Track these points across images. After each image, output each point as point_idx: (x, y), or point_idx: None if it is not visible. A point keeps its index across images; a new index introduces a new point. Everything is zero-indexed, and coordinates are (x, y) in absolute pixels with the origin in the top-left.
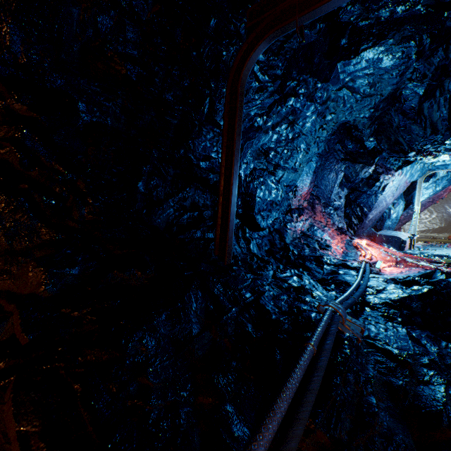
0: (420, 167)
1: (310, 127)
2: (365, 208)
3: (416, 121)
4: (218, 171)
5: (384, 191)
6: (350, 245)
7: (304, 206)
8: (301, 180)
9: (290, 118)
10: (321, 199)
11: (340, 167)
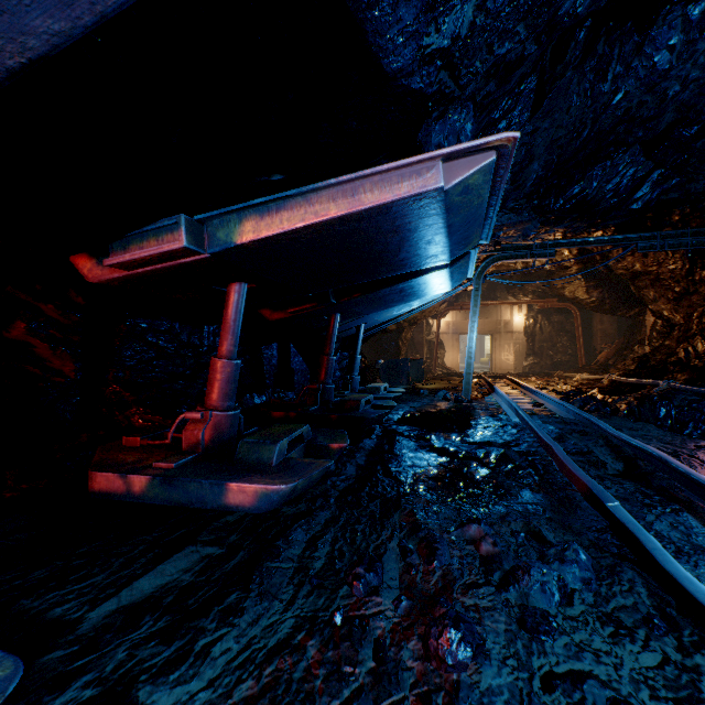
0: None
1: None
2: None
3: None
4: None
5: None
6: None
7: None
8: None
9: None
10: None
11: None
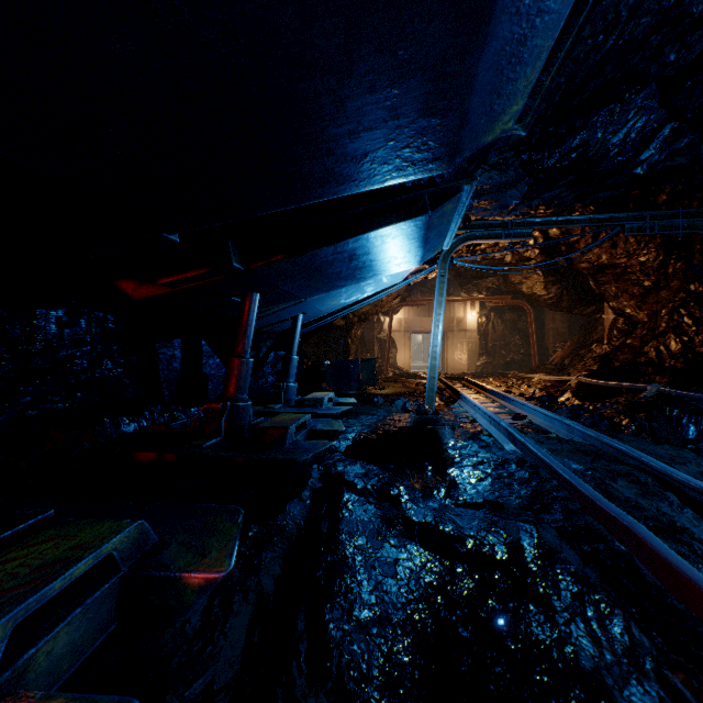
0: None
1: None
2: None
3: None
4: None
5: None
6: None
7: None
8: None
9: None
10: None
11: None
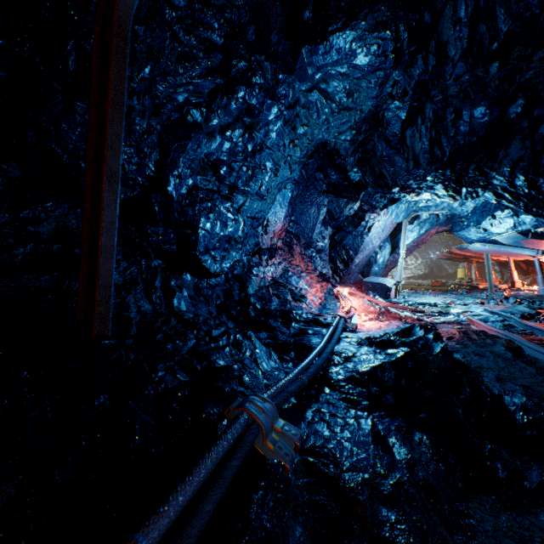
0: (405, 207)
1: (276, 138)
2: (351, 251)
3: (399, 151)
4: (124, 183)
5: (370, 232)
6: (331, 295)
7: (278, 246)
8: (273, 213)
9: (246, 121)
10: (302, 239)
11: (322, 200)
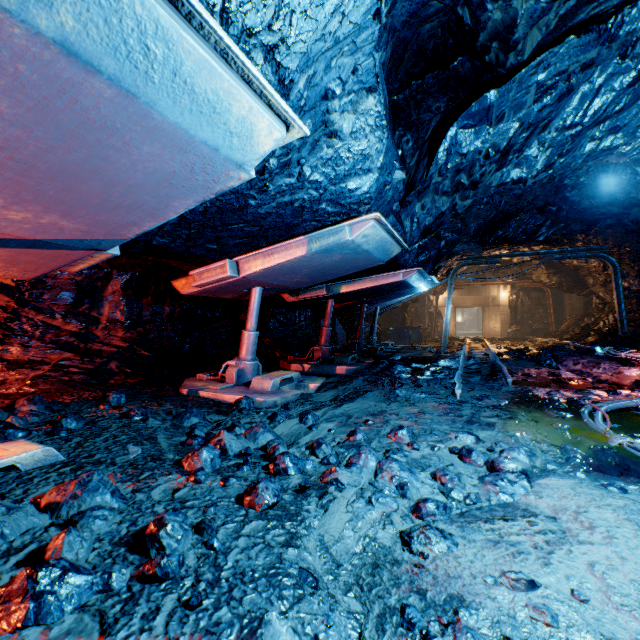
0: None
1: None
2: None
3: None
4: None
5: None
6: None
7: None
8: None
9: None
10: None
11: None
